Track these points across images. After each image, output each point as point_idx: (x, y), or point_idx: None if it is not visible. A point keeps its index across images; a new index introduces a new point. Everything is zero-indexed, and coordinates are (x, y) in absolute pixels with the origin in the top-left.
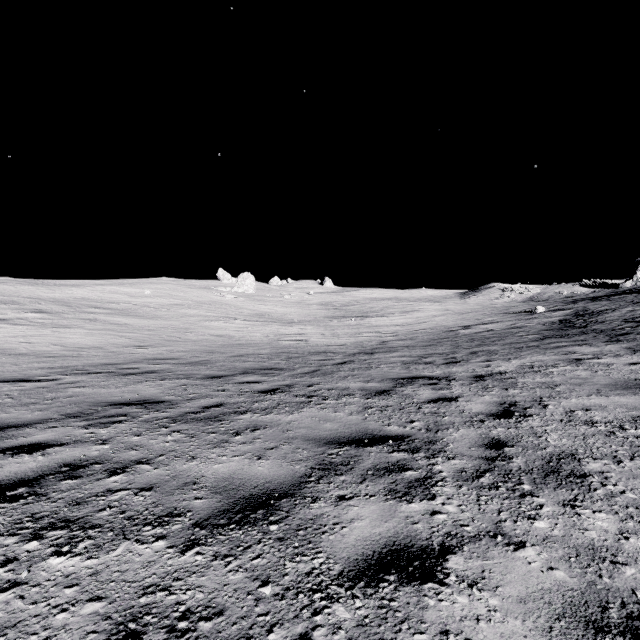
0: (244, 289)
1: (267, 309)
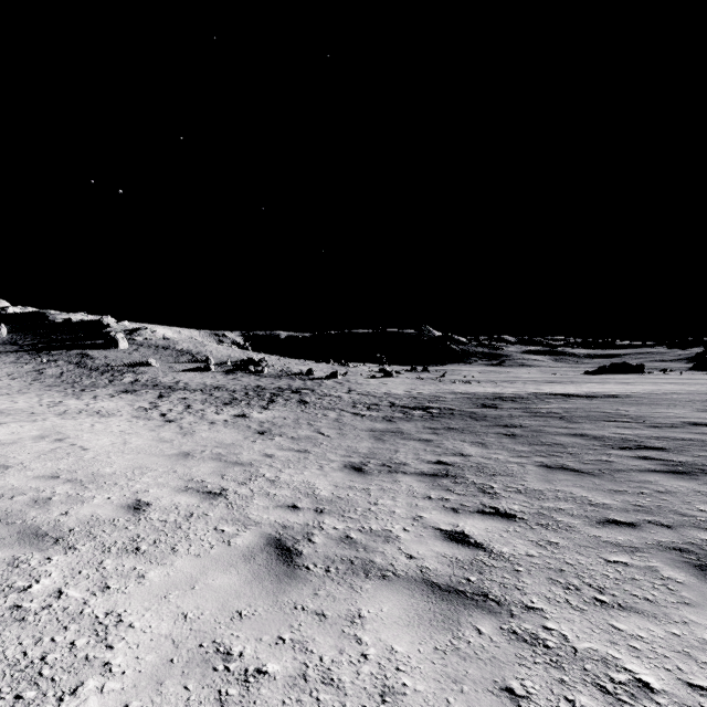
0: None
1: None
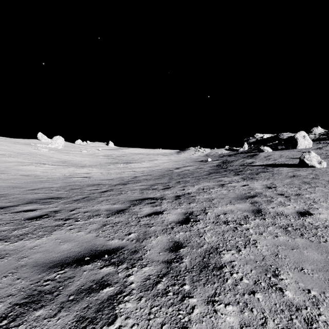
0: (56, 146)
1: (70, 158)
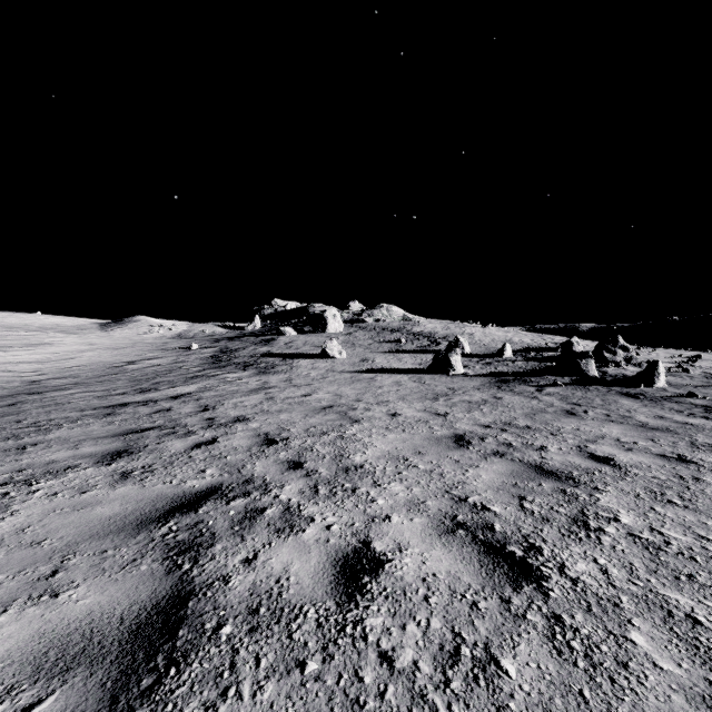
0: None
1: None
